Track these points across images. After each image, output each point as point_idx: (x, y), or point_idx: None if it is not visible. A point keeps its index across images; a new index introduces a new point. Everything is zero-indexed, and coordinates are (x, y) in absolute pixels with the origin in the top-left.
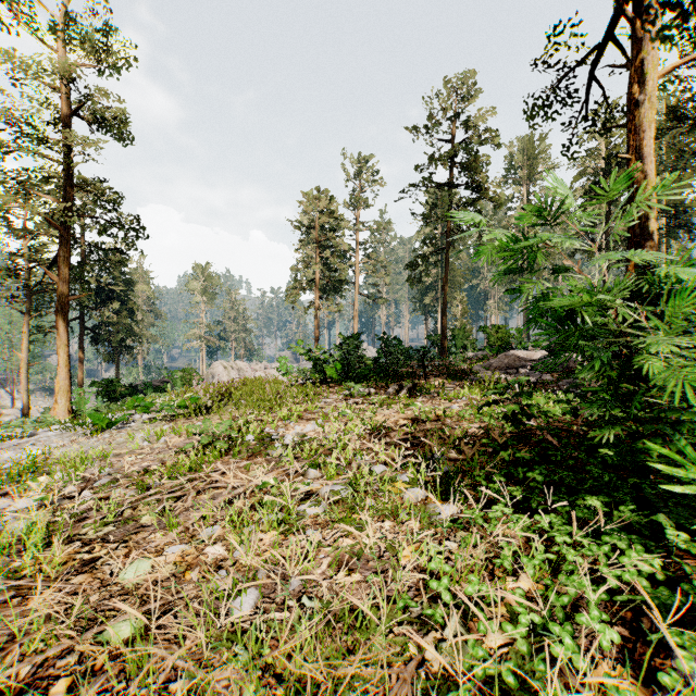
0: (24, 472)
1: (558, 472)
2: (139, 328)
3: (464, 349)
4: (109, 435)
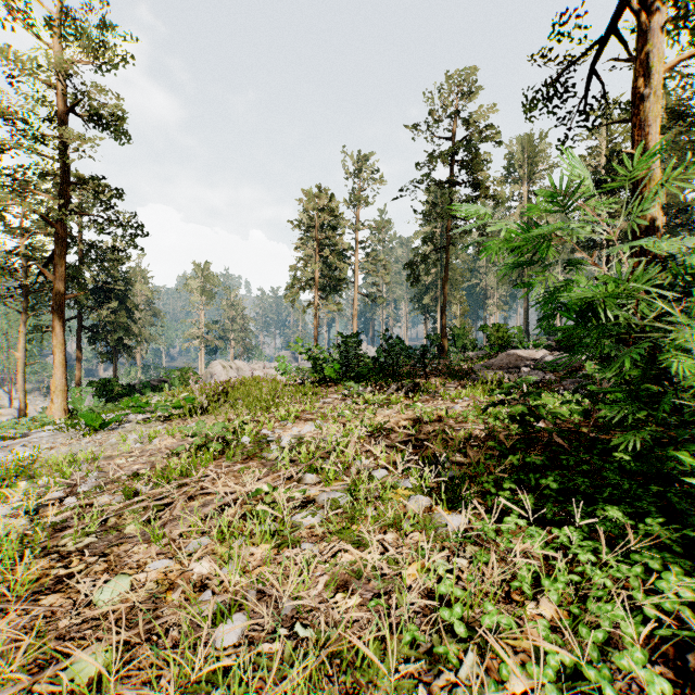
0: (8, 476)
1: (572, 478)
2: (138, 328)
3: (464, 348)
4: (101, 436)
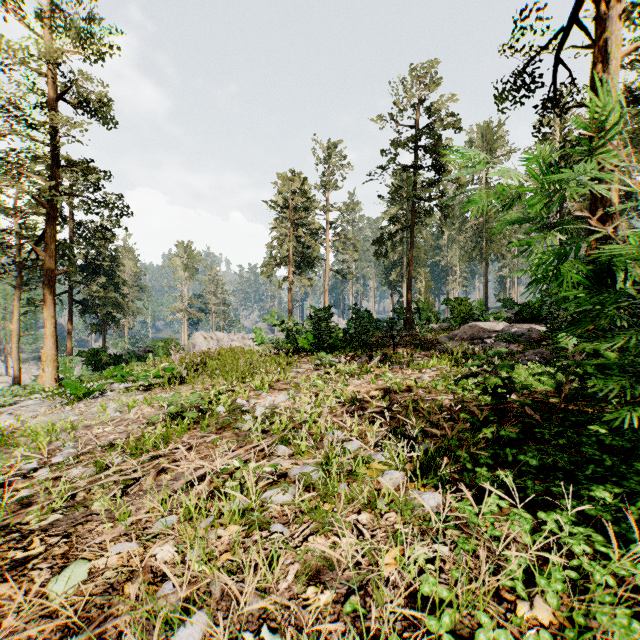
0: None
1: (550, 453)
2: (125, 302)
3: (428, 321)
4: (84, 405)
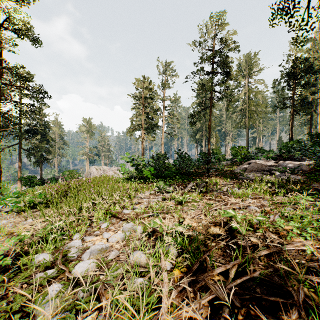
0: None
1: None
2: (53, 149)
3: (219, 160)
4: None
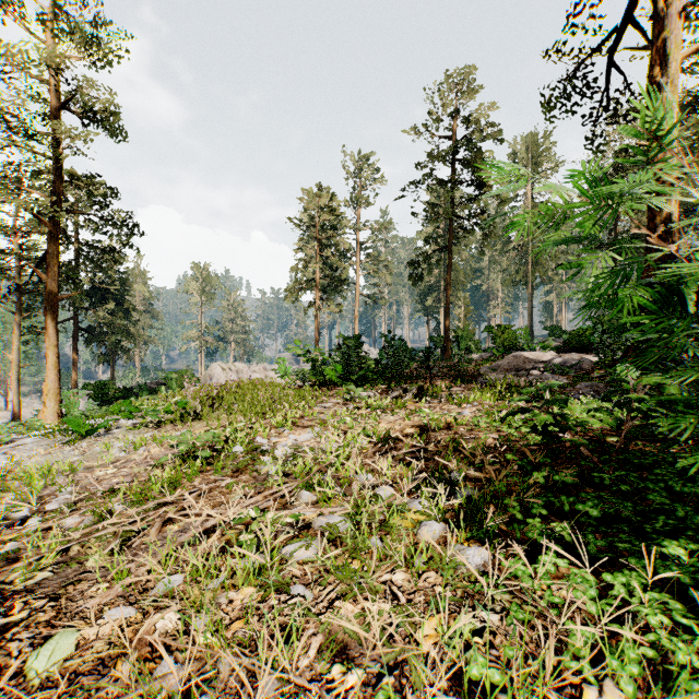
0: None
1: (612, 502)
2: (135, 329)
3: (468, 350)
4: (87, 443)
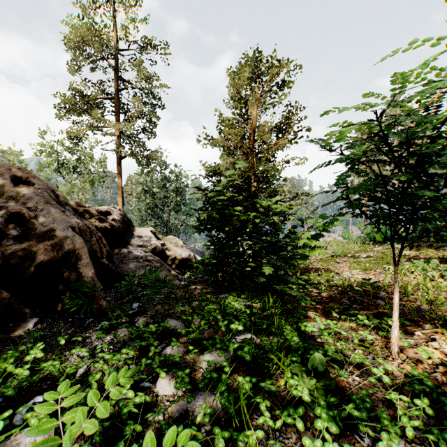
0: None
1: None
2: None
3: None
4: None
